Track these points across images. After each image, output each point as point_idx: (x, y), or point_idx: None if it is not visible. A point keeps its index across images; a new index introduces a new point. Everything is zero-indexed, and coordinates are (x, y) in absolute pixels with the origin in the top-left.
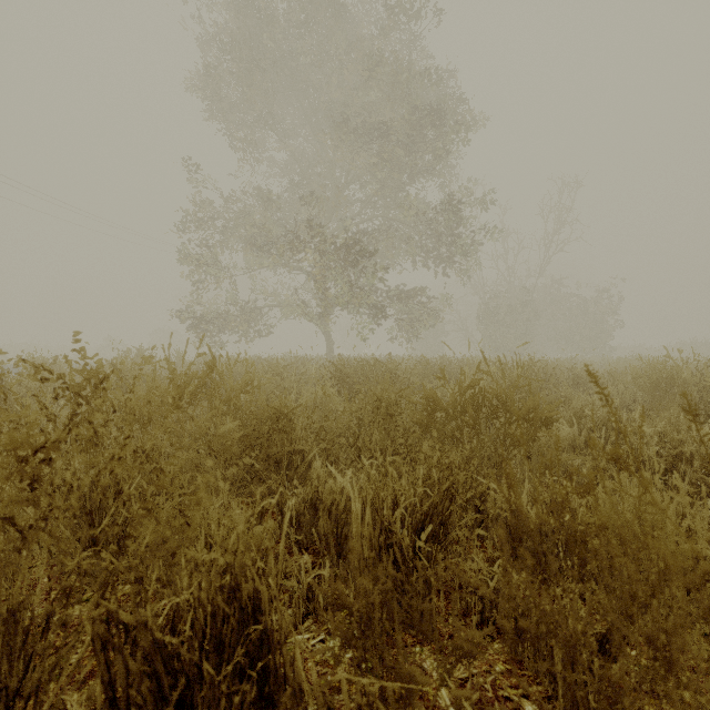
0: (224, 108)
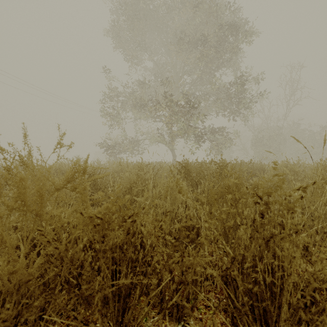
0: (122, 41)
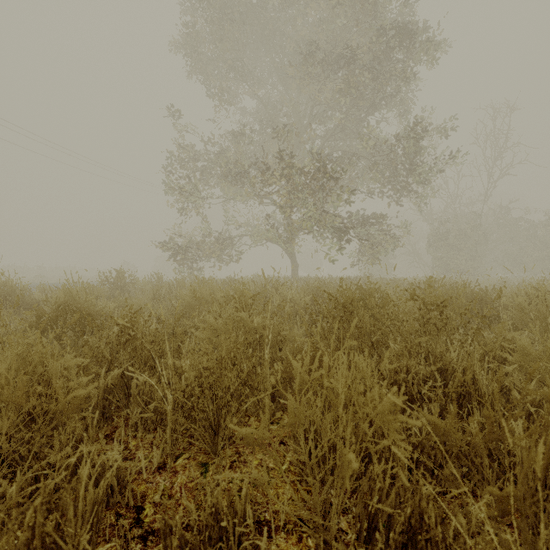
0: (203, 60)
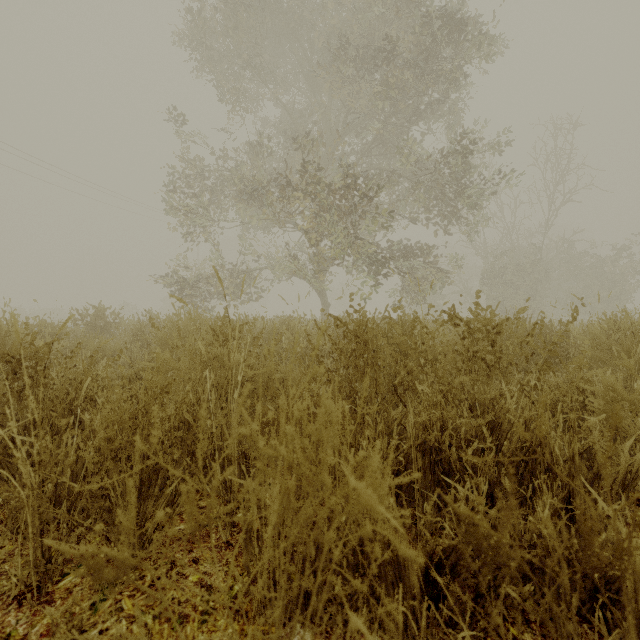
0: (214, 55)
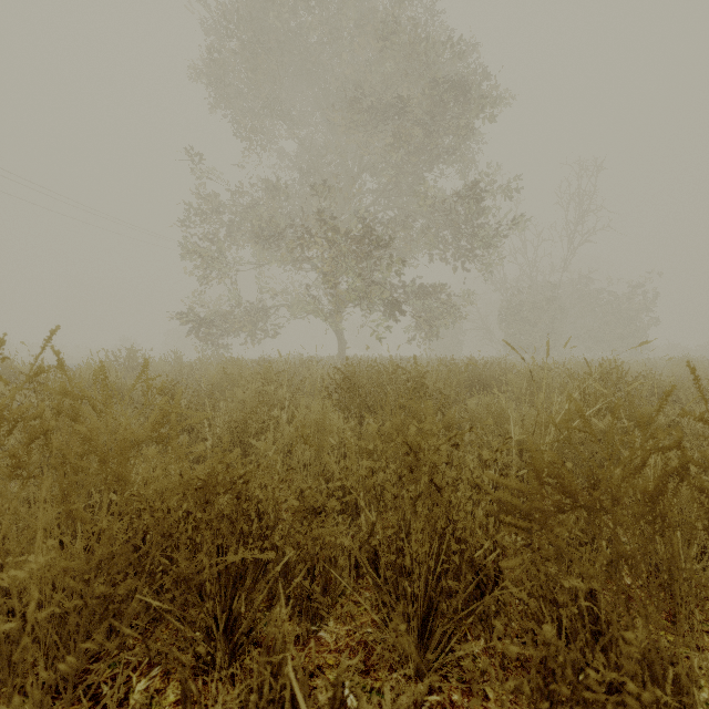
0: (230, 94)
